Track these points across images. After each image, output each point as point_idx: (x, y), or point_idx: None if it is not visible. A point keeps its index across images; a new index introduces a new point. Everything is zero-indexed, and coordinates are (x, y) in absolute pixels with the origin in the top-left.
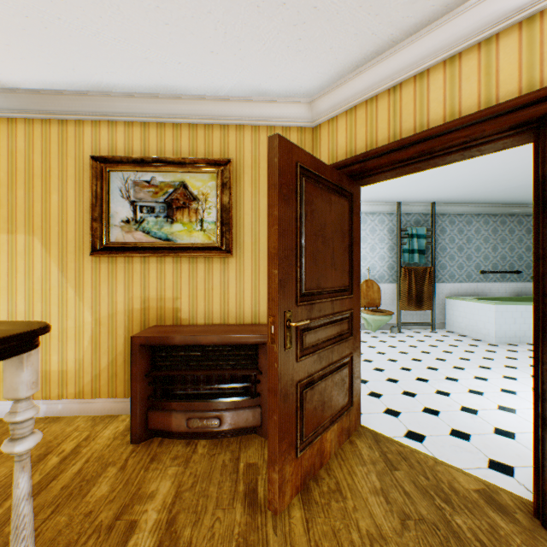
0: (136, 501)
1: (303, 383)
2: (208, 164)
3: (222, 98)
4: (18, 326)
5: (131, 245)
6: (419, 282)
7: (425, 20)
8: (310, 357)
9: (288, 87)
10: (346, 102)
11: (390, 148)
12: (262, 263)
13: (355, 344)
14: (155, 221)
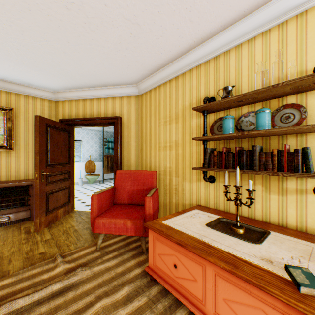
0: None
1: (49, 193)
2: None
3: (8, 81)
4: None
5: None
6: (112, 161)
7: (91, 86)
8: (52, 185)
9: (44, 86)
10: (69, 97)
11: (82, 119)
12: (31, 153)
13: (72, 182)
14: None
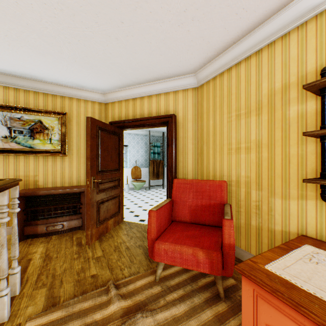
0: (28, 254)
1: (100, 202)
2: (54, 113)
3: (62, 85)
4: (12, 179)
5: (8, 149)
6: (158, 167)
7: (142, 82)
8: (103, 193)
9: (94, 87)
10: (118, 98)
11: (132, 120)
12: (82, 159)
13: (121, 190)
14: (23, 138)
